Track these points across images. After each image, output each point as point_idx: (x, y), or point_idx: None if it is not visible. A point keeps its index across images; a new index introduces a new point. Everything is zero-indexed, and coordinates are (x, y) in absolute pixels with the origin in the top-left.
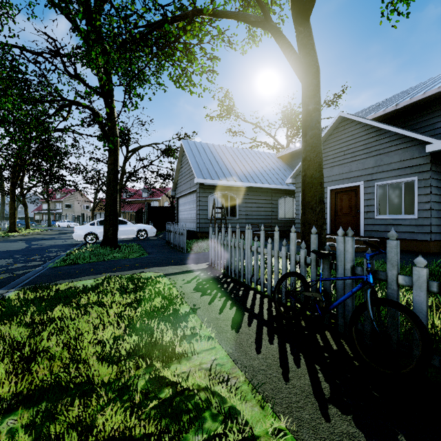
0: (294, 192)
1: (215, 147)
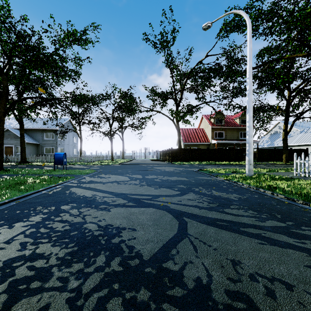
0: None
1: None
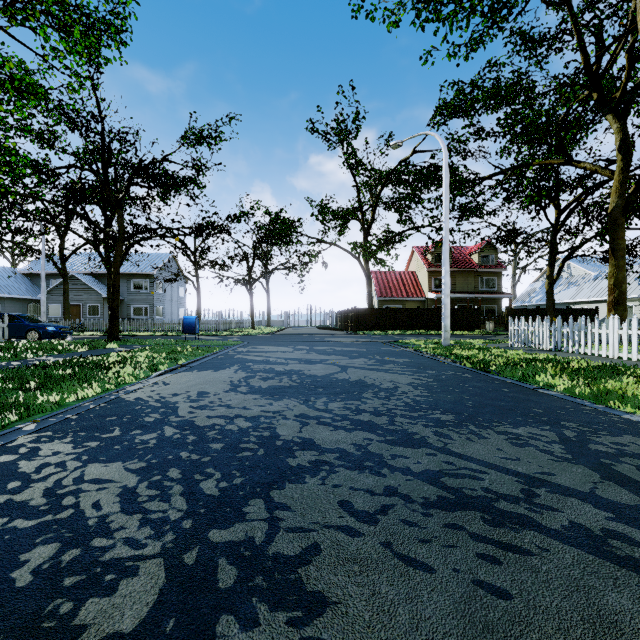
0: (39, 300)
1: None
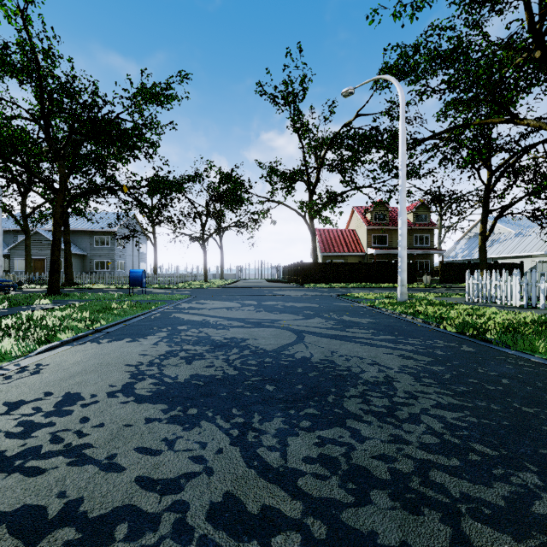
0: (6, 255)
1: None
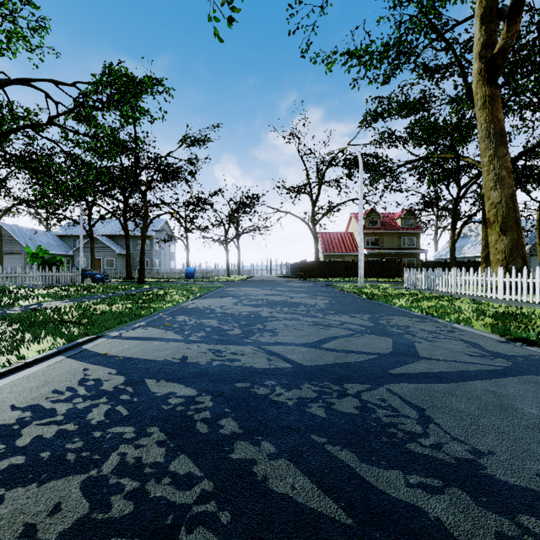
0: (69, 255)
1: (22, 229)
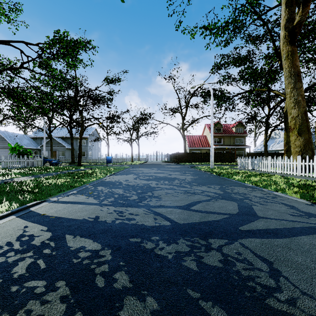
0: (38, 149)
1: (9, 133)
